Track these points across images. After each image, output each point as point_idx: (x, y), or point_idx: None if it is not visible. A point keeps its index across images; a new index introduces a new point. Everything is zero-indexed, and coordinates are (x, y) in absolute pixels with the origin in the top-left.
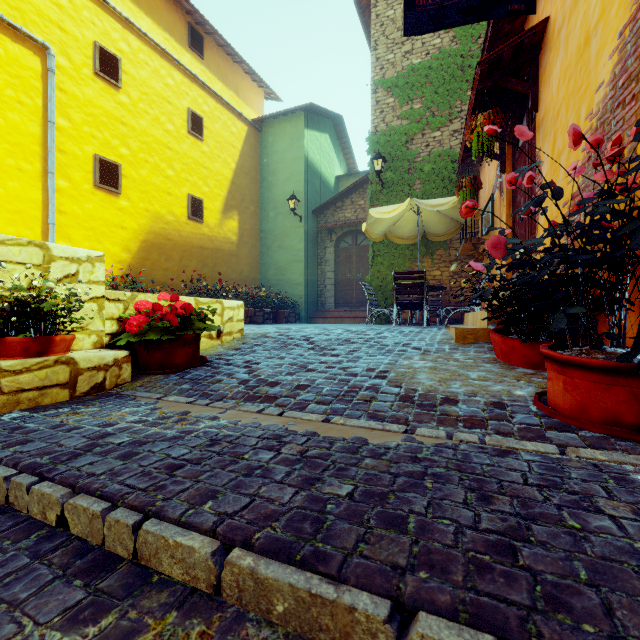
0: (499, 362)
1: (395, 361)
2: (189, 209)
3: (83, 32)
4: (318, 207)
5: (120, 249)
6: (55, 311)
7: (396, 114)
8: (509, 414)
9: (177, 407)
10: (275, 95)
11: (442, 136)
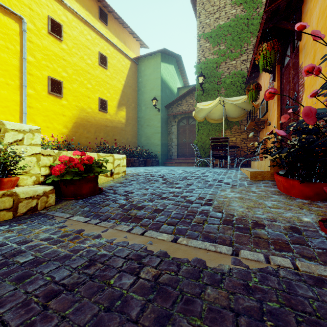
0: (282, 194)
1: (215, 192)
2: (99, 105)
3: (42, 10)
4: (168, 104)
5: (62, 127)
6: (2, 163)
7: (210, 52)
8: (306, 239)
9: (76, 225)
10: (145, 45)
11: (236, 63)
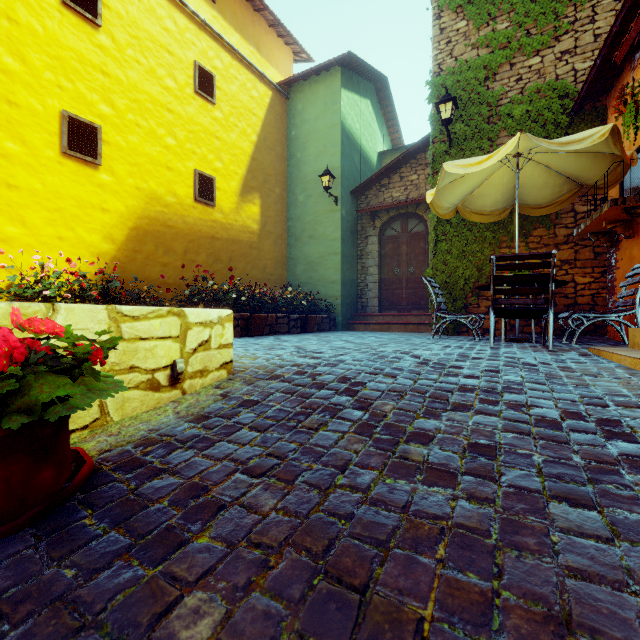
0: None
1: None
2: (196, 189)
3: None
4: (358, 186)
5: (100, 238)
6: None
7: (470, 42)
8: None
9: None
10: (305, 53)
11: (543, 63)
